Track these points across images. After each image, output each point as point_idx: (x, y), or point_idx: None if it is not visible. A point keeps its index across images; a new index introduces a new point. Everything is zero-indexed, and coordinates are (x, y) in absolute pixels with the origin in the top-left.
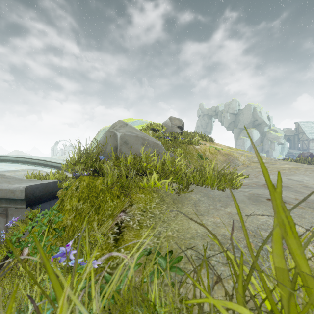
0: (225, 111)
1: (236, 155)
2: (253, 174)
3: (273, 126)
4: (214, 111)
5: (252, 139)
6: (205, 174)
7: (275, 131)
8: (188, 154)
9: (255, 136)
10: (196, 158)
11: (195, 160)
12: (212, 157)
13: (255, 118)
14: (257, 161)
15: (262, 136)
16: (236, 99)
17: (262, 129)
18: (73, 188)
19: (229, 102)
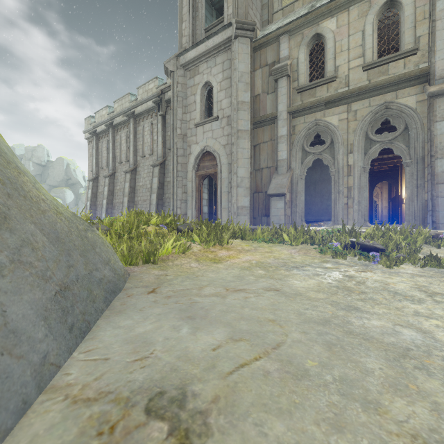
0: (27, 157)
1: None
2: None
3: None
4: None
5: (65, 200)
6: None
7: None
8: None
9: (69, 197)
10: None
11: None
12: None
13: (69, 176)
14: None
15: (78, 198)
16: (44, 147)
17: (78, 190)
18: None
19: (34, 147)
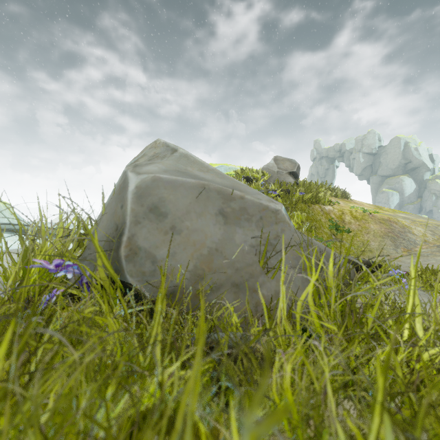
0: (356, 149)
1: (404, 222)
2: None
3: (439, 171)
4: (338, 150)
5: (402, 192)
6: None
7: None
8: (313, 222)
9: (407, 187)
10: (329, 230)
11: (326, 234)
12: (358, 227)
13: (407, 159)
14: None
15: (420, 188)
16: (375, 131)
17: (420, 177)
18: None
19: (363, 136)
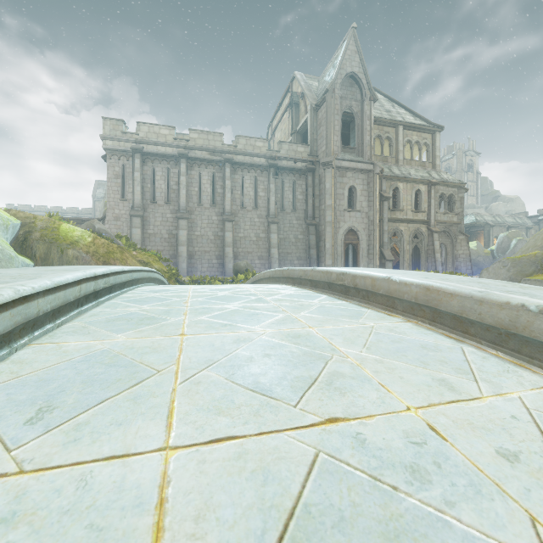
0: None
1: None
2: None
3: None
4: None
5: None
6: None
7: None
8: None
9: None
10: None
11: None
12: None
13: None
14: None
15: None
16: None
17: None
18: None
19: None
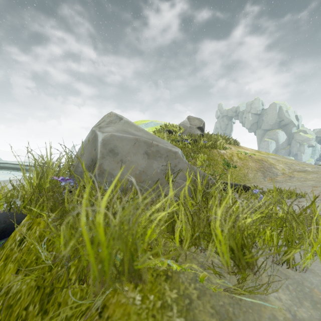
0: (247, 111)
1: (271, 161)
2: (308, 191)
3: (302, 126)
4: (234, 111)
5: (278, 141)
6: (303, 239)
7: (305, 132)
8: (212, 161)
9: (281, 137)
10: (222, 166)
11: (220, 169)
12: (241, 165)
13: (281, 118)
14: (299, 169)
15: (289, 138)
16: (259, 98)
17: (289, 130)
18: (17, 238)
19: (252, 101)
